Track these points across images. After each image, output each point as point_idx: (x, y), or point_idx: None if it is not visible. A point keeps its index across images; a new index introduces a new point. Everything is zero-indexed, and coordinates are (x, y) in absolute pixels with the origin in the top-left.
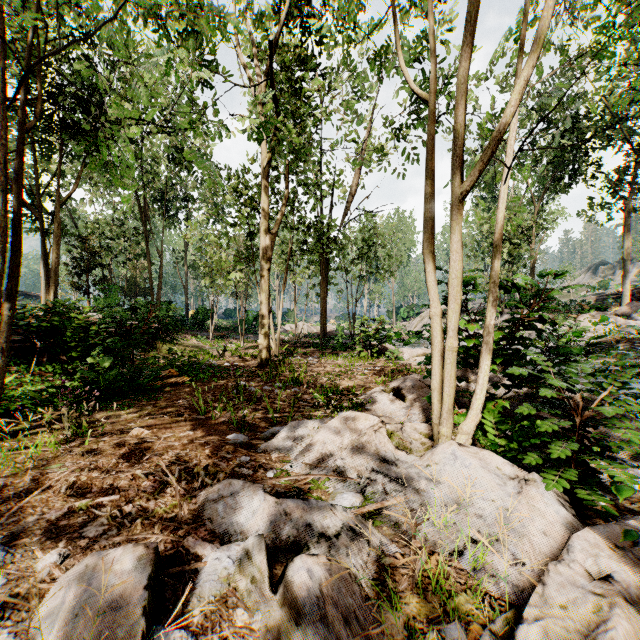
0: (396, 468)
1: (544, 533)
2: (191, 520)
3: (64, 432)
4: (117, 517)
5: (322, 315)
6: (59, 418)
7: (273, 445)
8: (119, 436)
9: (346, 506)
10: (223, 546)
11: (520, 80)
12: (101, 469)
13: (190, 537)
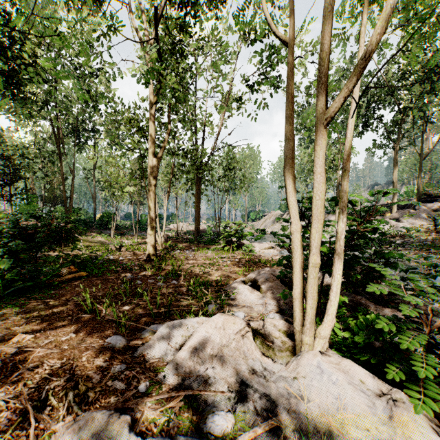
0: (265, 381)
1: None
2: None
3: None
4: None
5: (196, 219)
6: None
7: (149, 348)
8: None
9: (218, 434)
10: None
11: (391, 5)
12: None
13: None
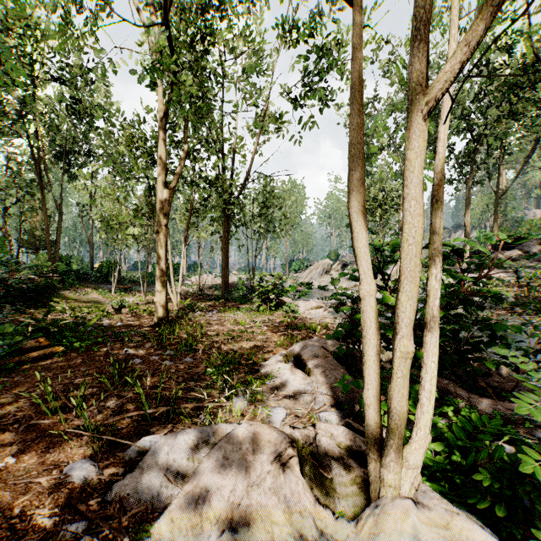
0: None
1: None
2: None
3: None
4: None
5: (224, 270)
6: None
7: (133, 482)
8: None
9: None
10: None
11: None
12: None
13: None
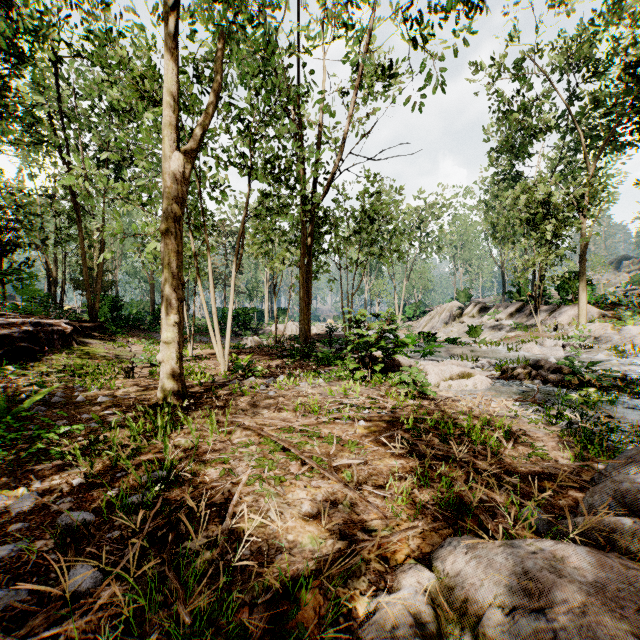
0: None
1: None
2: None
3: None
4: None
5: (302, 311)
6: None
7: None
8: None
9: None
10: None
11: None
12: None
13: None
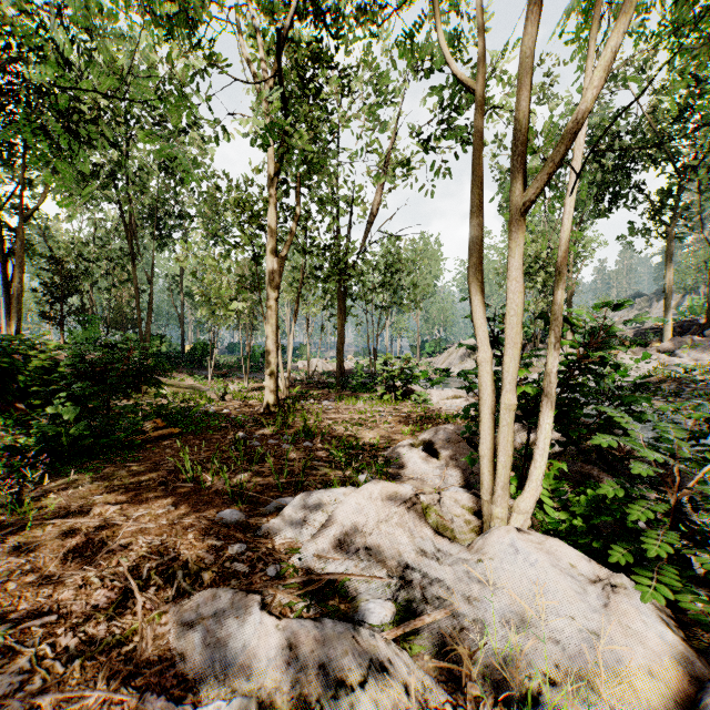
0: (438, 564)
1: (650, 672)
2: (156, 656)
3: (2, 511)
4: (46, 656)
5: (339, 351)
6: (1, 489)
7: (277, 525)
8: (76, 516)
9: (373, 623)
10: (196, 709)
11: (606, 51)
12: (41, 570)
13: (148, 694)
